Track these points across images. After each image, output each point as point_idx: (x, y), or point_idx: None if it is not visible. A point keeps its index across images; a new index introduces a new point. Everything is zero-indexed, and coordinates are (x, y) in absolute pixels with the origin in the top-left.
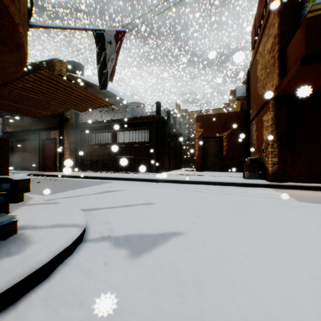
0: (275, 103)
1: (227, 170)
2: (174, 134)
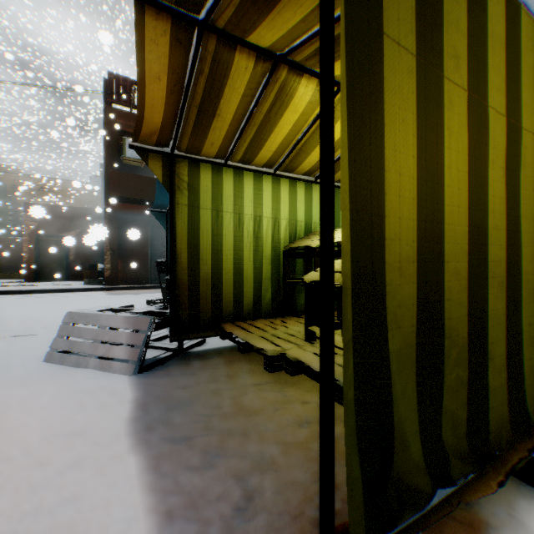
0: (109, 216)
1: (77, 279)
2: None
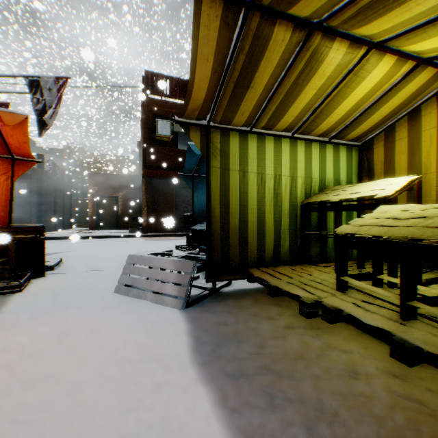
0: (145, 181)
1: (122, 228)
2: (62, 189)
